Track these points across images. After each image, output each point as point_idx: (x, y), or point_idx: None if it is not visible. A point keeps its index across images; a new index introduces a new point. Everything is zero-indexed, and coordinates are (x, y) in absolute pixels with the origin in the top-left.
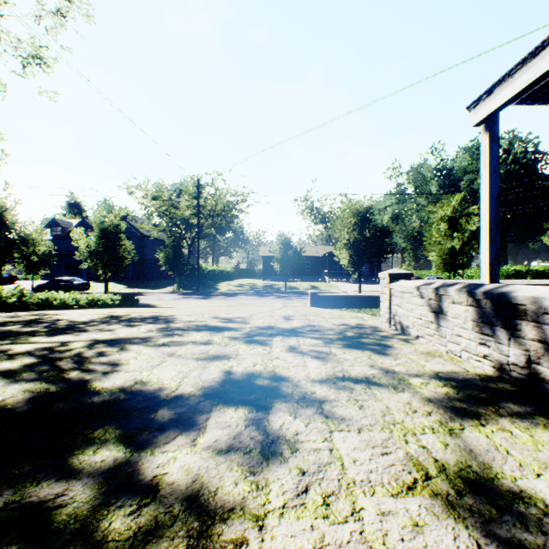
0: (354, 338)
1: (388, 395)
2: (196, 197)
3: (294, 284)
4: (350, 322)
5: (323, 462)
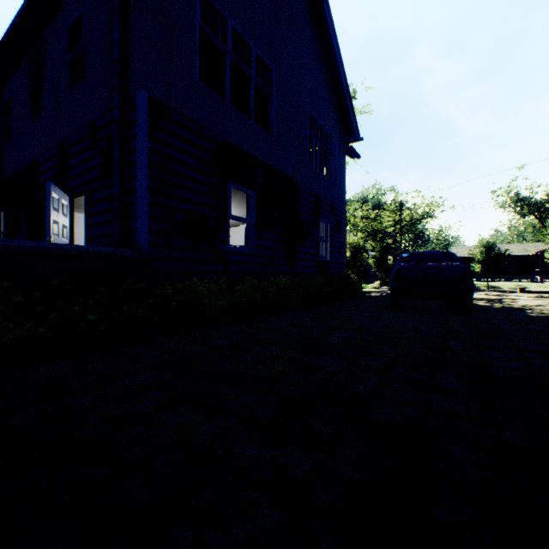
0: (544, 297)
1: (547, 301)
2: (398, 214)
3: (495, 283)
4: (545, 295)
5: (528, 301)
